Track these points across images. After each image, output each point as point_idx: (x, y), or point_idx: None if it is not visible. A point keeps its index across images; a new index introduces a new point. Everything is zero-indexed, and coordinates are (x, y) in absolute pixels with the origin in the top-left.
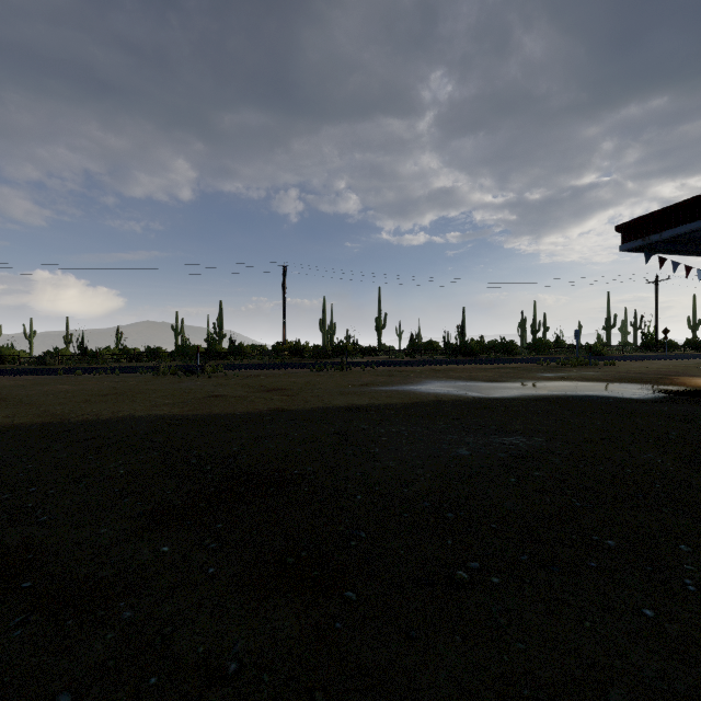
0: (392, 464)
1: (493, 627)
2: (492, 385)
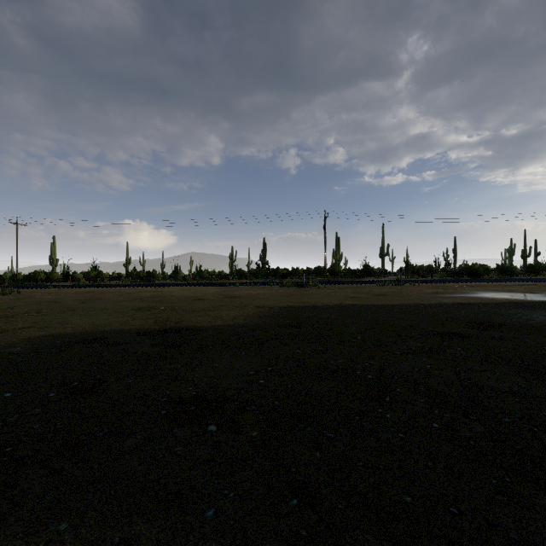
0: None
1: None
2: (534, 294)
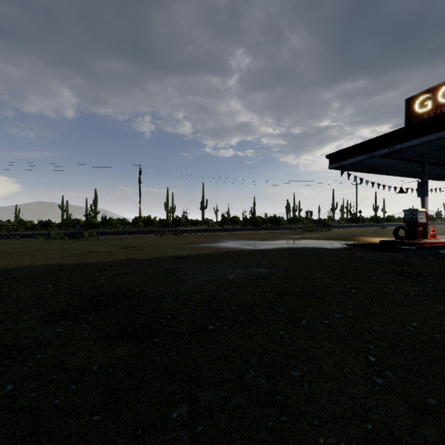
0: (192, 284)
1: (217, 343)
2: (262, 242)
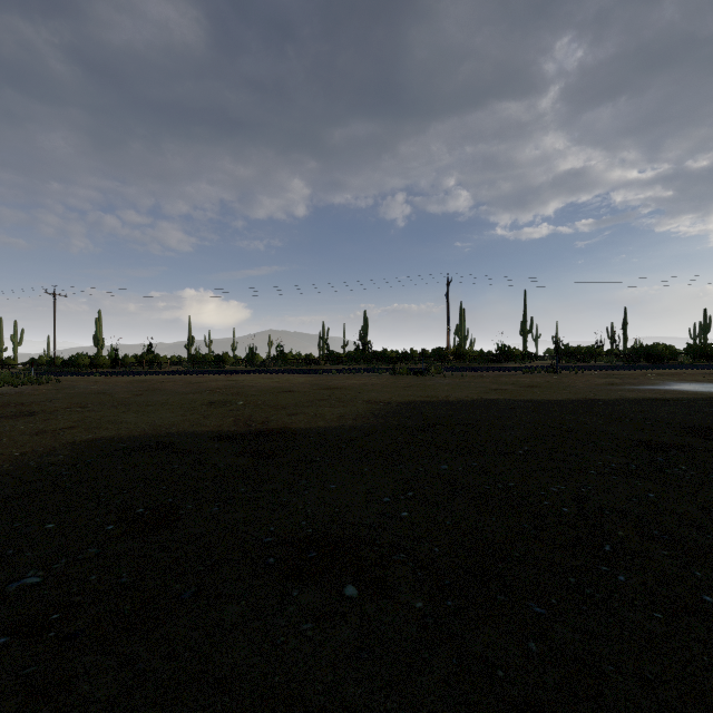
0: None
1: None
2: None
